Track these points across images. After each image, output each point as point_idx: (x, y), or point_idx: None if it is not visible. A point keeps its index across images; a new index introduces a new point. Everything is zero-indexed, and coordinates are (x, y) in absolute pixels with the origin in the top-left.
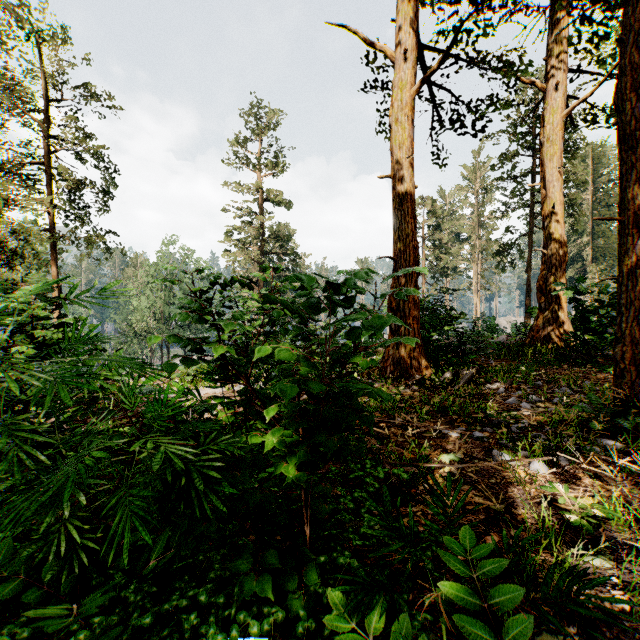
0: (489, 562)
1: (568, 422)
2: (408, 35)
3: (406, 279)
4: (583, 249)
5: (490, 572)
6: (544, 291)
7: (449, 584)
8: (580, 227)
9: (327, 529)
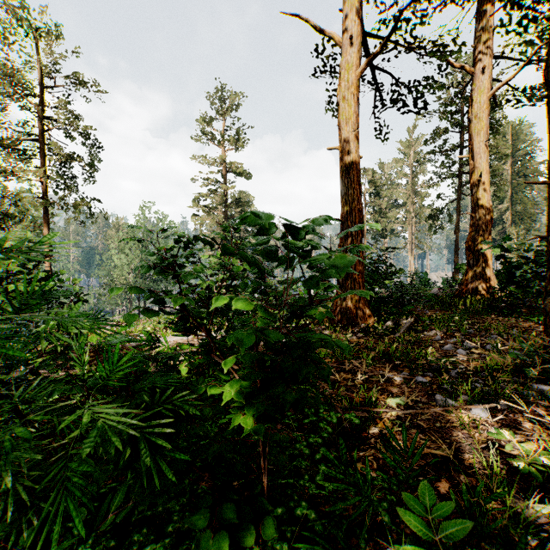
0: (452, 523)
1: (502, 368)
2: (354, 22)
3: (352, 238)
4: (503, 213)
5: (453, 534)
6: (472, 249)
7: (412, 548)
8: (502, 194)
9: (284, 477)
